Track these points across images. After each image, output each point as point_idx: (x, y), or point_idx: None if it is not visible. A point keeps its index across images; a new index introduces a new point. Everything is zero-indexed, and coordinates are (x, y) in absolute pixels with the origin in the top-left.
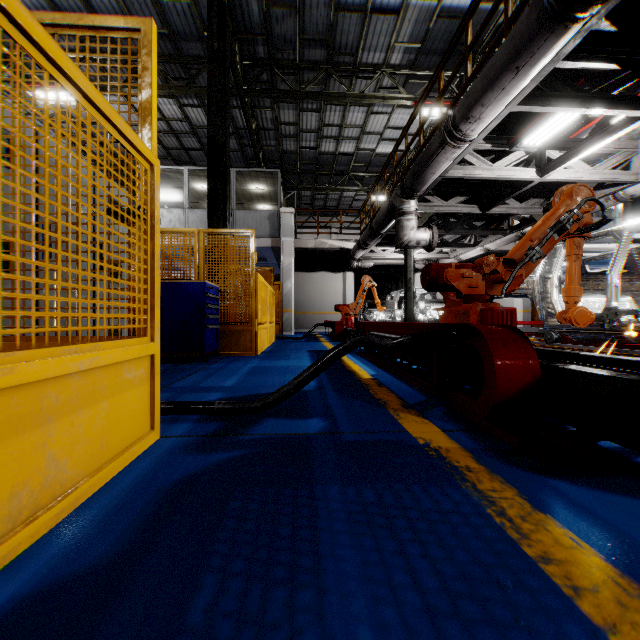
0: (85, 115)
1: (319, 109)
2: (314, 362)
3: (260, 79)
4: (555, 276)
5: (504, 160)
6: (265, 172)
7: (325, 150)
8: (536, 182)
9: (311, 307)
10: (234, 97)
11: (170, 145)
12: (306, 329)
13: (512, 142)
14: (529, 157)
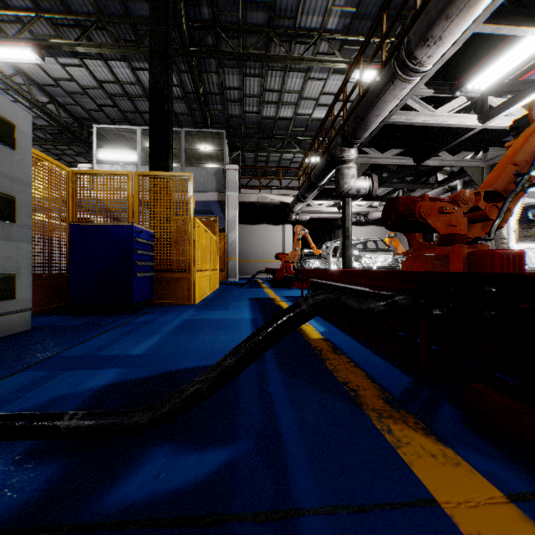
0: (44, 77)
1: (261, 74)
2: (244, 340)
3: (206, 43)
4: (512, 220)
5: (446, 106)
6: (212, 132)
7: (266, 115)
8: (476, 130)
9: (254, 256)
10: (182, 61)
11: (125, 108)
12: (249, 275)
13: (456, 86)
14: (469, 105)
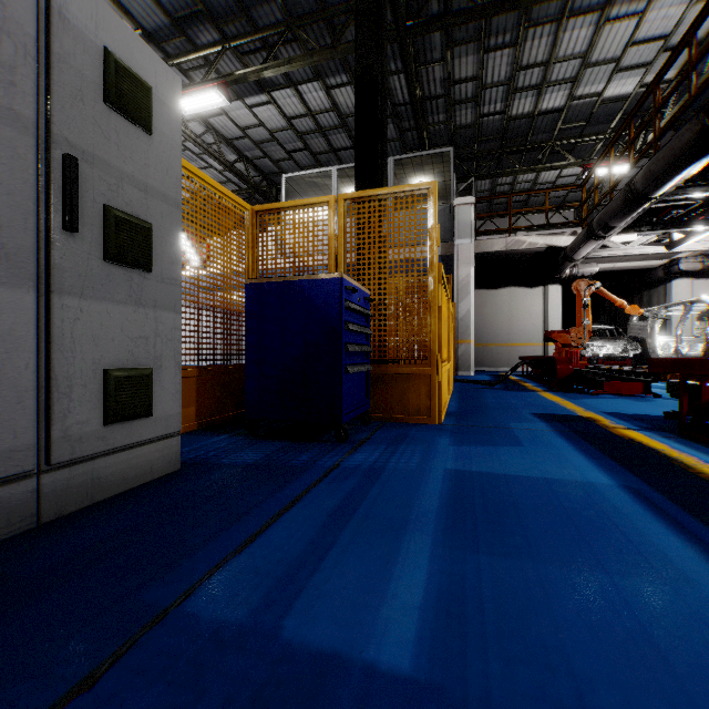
0: (232, 130)
1: (514, 42)
2: None
3: (428, 14)
4: None
5: None
6: (432, 155)
7: (517, 112)
8: None
9: (494, 337)
10: (392, 57)
11: (318, 149)
12: (486, 367)
13: None
14: None
